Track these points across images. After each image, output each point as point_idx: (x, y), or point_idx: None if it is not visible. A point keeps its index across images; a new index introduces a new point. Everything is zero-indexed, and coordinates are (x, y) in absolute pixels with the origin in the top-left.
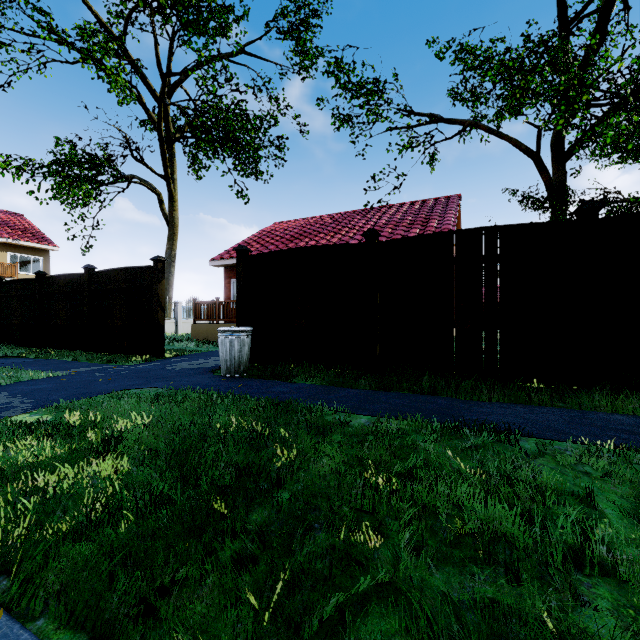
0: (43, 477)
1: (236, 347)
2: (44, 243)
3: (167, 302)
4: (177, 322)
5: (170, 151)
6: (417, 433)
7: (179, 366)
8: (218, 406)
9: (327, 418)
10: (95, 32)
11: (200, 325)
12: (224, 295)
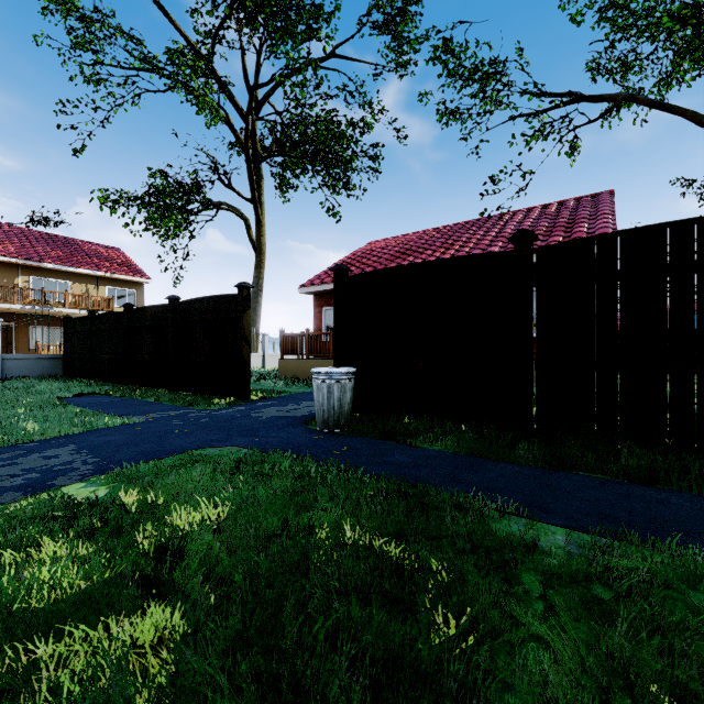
0: (45, 647)
1: (335, 394)
2: (138, 276)
3: (254, 334)
4: (264, 356)
5: (257, 173)
6: (692, 587)
7: (266, 413)
8: (319, 490)
9: (493, 527)
10: (183, 52)
11: (289, 360)
12: (314, 326)
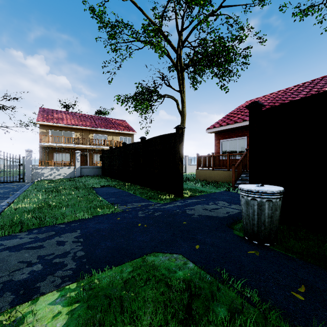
0: None
1: (266, 211)
2: (131, 131)
3: None
4: (185, 166)
5: (182, 77)
6: None
7: (196, 211)
8: None
9: None
10: (149, 24)
11: (201, 170)
12: (215, 151)
